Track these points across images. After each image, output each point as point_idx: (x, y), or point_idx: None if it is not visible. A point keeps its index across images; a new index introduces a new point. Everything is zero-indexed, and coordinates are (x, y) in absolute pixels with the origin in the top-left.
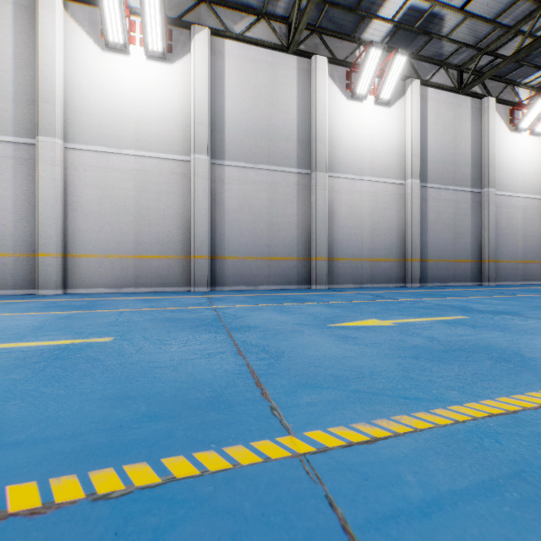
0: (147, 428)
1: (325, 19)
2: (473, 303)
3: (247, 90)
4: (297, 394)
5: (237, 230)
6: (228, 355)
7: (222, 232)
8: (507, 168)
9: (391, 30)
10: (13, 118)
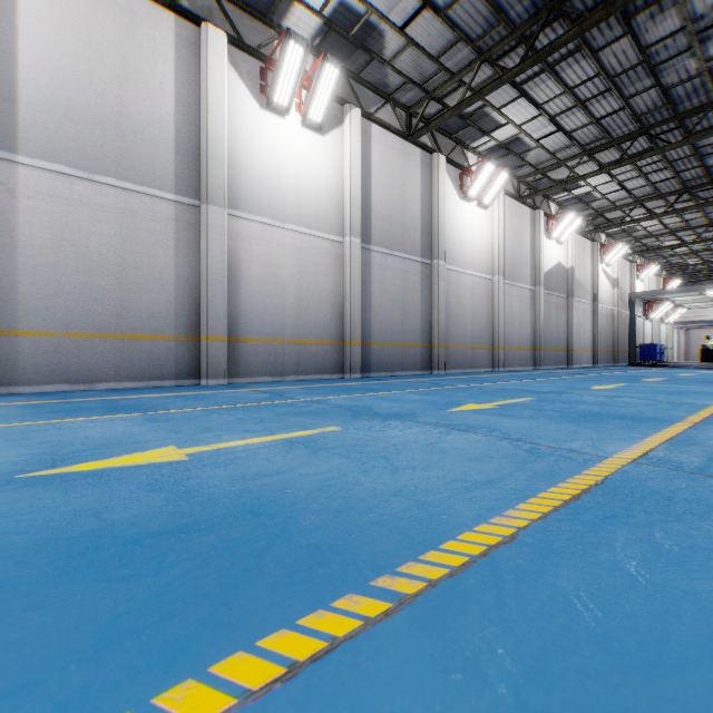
0: None
1: None
2: (385, 402)
3: (71, 40)
4: None
5: (50, 284)
6: None
7: (12, 285)
8: (457, 240)
9: (322, 28)
10: None
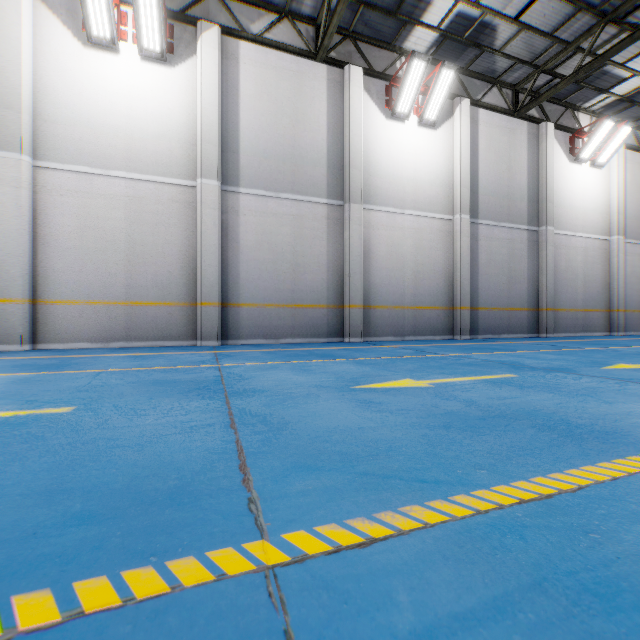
0: (71, 535)
1: (360, 22)
2: (526, 359)
3: (266, 103)
4: (289, 479)
5: (255, 271)
6: (216, 428)
7: (236, 273)
8: (567, 204)
9: (437, 39)
10: None
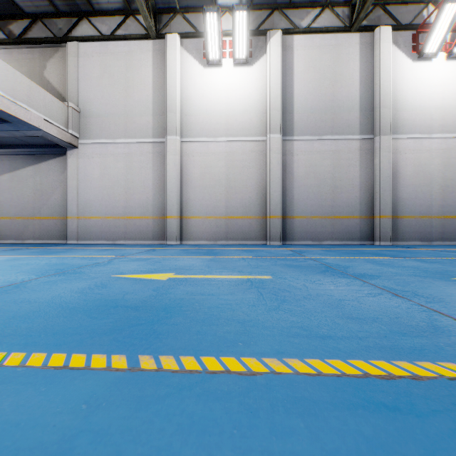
0: (410, 340)
1: None
2: None
3: (312, 74)
4: None
5: (304, 193)
6: (389, 296)
7: (291, 195)
8: None
9: None
10: (152, 126)
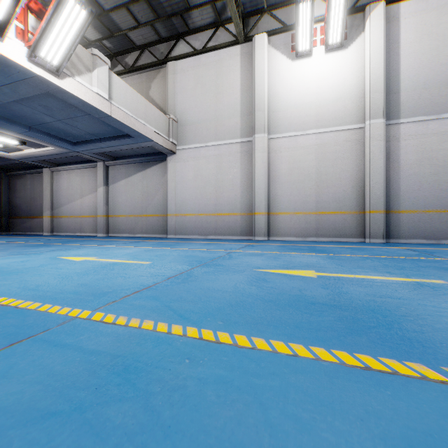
0: None
1: None
2: None
3: (426, 43)
4: None
5: (414, 184)
6: None
7: (397, 187)
8: None
9: None
10: (240, 127)
